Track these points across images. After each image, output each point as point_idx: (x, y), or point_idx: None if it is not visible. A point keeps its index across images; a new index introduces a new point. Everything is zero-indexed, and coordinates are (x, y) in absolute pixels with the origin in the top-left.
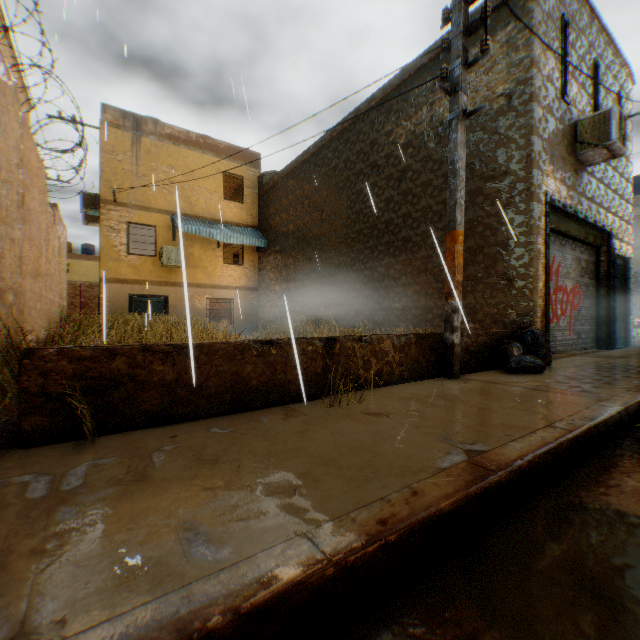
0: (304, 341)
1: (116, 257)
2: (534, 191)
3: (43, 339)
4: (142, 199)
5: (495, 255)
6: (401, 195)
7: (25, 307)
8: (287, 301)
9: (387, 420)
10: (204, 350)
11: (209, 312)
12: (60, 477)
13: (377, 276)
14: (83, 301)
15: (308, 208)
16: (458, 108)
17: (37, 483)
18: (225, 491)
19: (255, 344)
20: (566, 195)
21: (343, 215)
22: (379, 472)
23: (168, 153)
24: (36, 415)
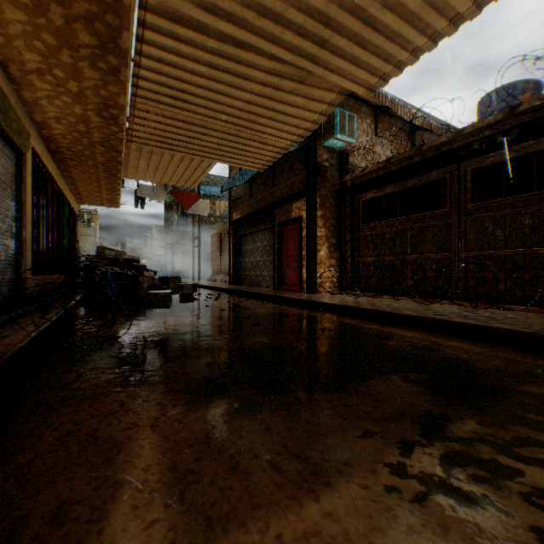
0: None
1: None
2: None
3: None
4: None
5: None
6: None
7: None
8: None
9: None
10: None
11: None
12: None
13: None
14: None
15: None
16: None
17: None
18: None
19: None
20: None
21: None
22: None
23: None
24: None
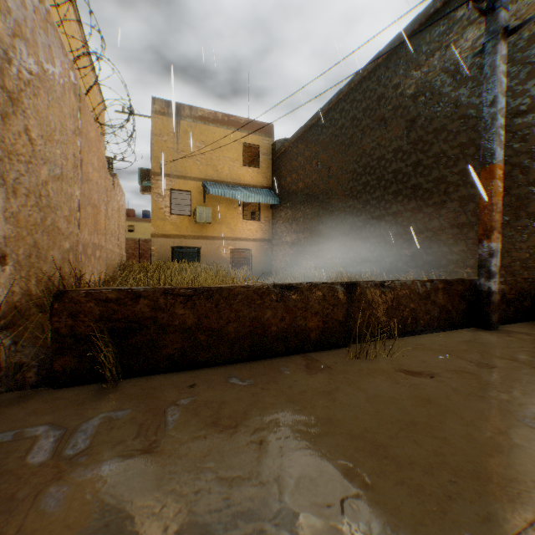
0: (325, 286)
1: (162, 217)
2: None
3: (101, 281)
4: (181, 170)
5: (525, 195)
6: (410, 144)
7: (82, 254)
8: (297, 250)
9: (433, 383)
10: (224, 294)
11: (232, 260)
12: (69, 433)
13: (384, 224)
14: (140, 252)
15: (316, 167)
16: (496, 27)
17: (45, 439)
18: (244, 488)
19: (274, 288)
20: None
21: (349, 170)
22: (462, 481)
23: (200, 131)
24: (65, 356)
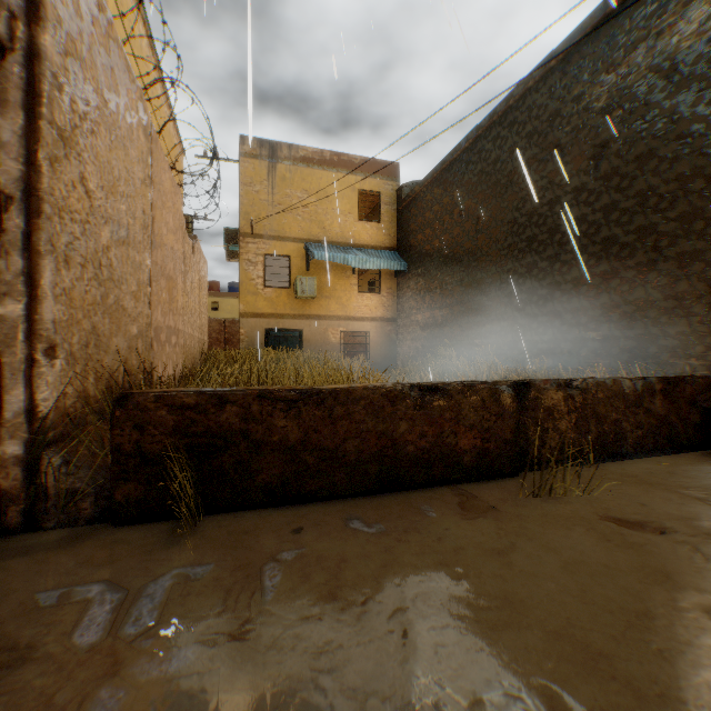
0: (484, 387)
1: (253, 291)
2: None
3: (177, 375)
4: (277, 229)
5: None
6: (599, 180)
7: (154, 341)
8: (431, 333)
9: (665, 543)
10: (340, 398)
11: (343, 347)
12: (131, 598)
13: (559, 296)
14: (226, 337)
15: (458, 218)
16: None
17: (98, 606)
18: None
19: (411, 391)
20: None
21: (507, 220)
22: None
23: (302, 177)
24: (129, 482)
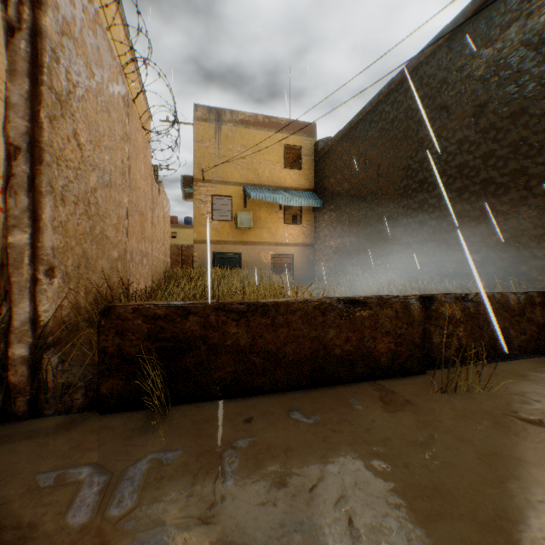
0: (397, 300)
1: (204, 223)
2: None
3: (147, 289)
4: (222, 175)
5: None
6: (478, 133)
7: (130, 262)
8: (342, 255)
9: None
10: (280, 310)
11: (273, 266)
12: (114, 480)
13: (445, 226)
14: (183, 258)
15: (363, 165)
16: None
17: (88, 488)
18: None
19: (338, 303)
20: None
21: (402, 166)
22: None
23: (241, 135)
24: (112, 378)
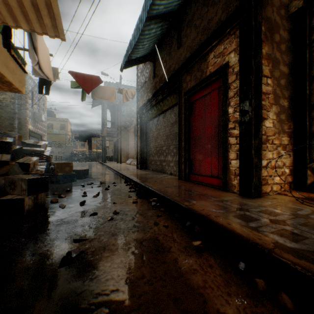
0: None
1: None
2: (28, 128)
3: None
4: None
5: None
6: None
7: None
8: None
9: None
10: None
11: None
12: None
13: None
14: None
15: None
16: (17, 117)
17: None
18: None
19: None
20: (34, 128)
21: None
22: None
23: None
24: None
